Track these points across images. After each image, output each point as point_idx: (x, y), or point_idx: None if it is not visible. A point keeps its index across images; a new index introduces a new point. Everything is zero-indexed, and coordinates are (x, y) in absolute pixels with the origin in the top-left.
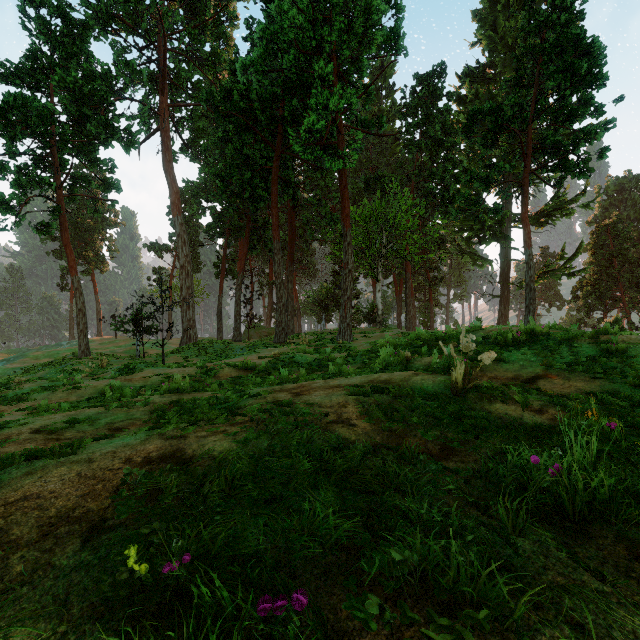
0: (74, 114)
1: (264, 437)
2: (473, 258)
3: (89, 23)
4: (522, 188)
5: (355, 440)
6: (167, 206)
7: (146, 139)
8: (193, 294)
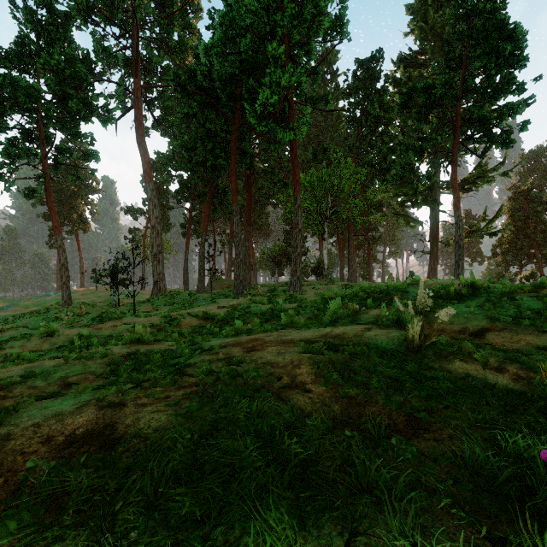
0: (58, 93)
1: (208, 409)
2: (406, 220)
3: (71, 14)
4: (452, 157)
5: (311, 411)
6: (141, 175)
7: (122, 116)
8: (162, 251)
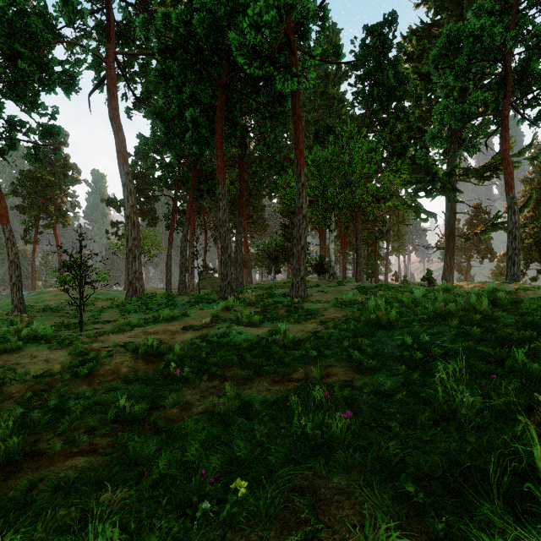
0: (6, 52)
1: None
2: (417, 212)
3: None
4: (502, 122)
5: None
6: None
7: (94, 89)
8: (140, 245)
